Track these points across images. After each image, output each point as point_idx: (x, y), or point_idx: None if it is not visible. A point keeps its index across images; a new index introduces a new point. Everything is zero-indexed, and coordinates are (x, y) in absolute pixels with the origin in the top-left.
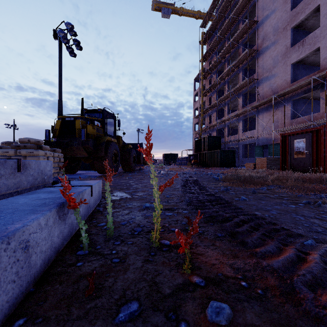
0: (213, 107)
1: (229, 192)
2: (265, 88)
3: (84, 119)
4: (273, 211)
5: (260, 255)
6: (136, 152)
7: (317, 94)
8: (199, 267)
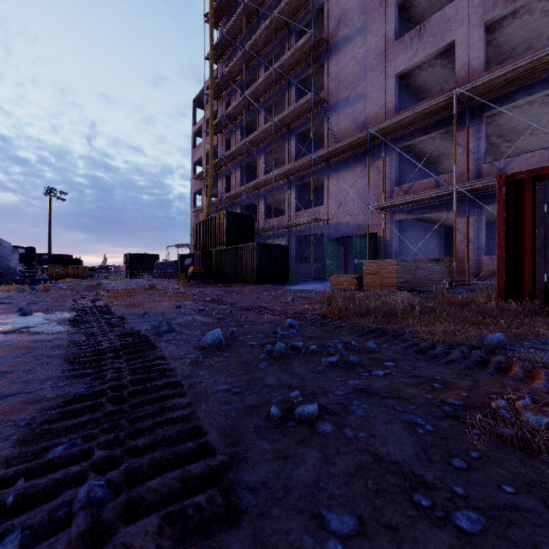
0: (235, 156)
1: None
2: (343, 122)
3: None
4: None
5: None
6: None
7: (431, 144)
8: None
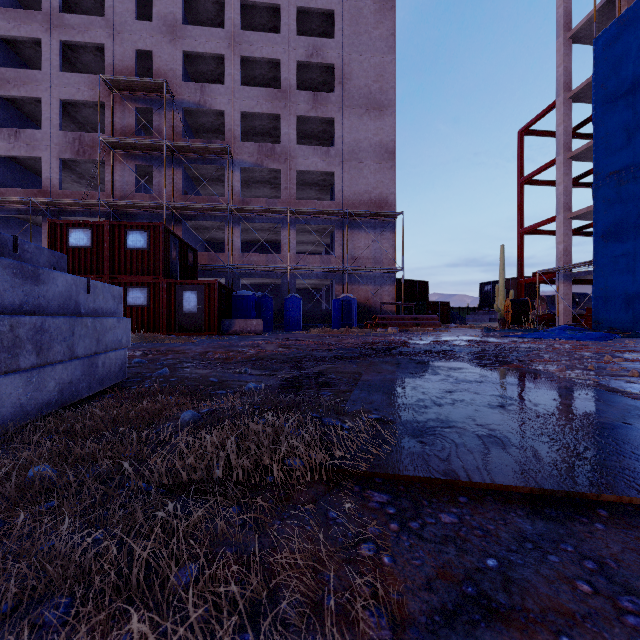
0: None
1: None
2: None
3: None
4: None
5: None
6: None
7: (38, 219)
8: None
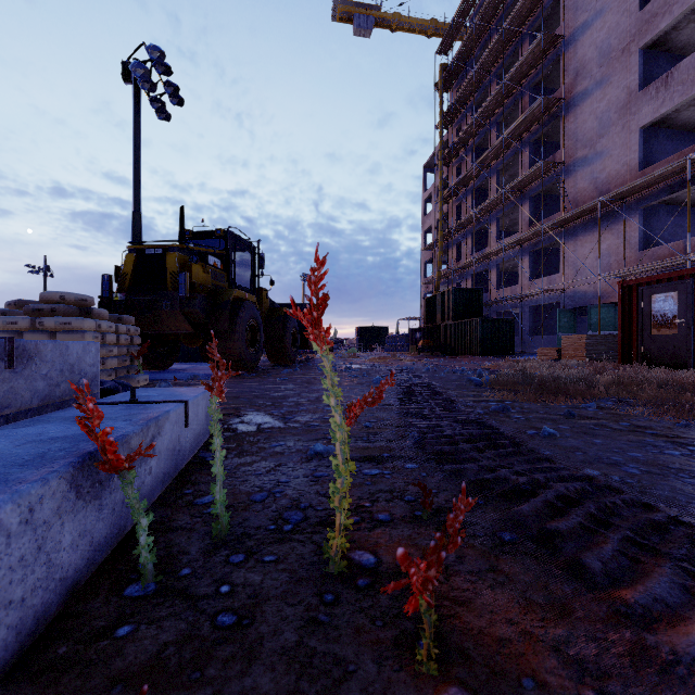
0: (466, 225)
1: (511, 416)
2: (580, 183)
3: (185, 252)
4: (628, 466)
5: (638, 614)
6: (298, 323)
7: None
8: (462, 653)
